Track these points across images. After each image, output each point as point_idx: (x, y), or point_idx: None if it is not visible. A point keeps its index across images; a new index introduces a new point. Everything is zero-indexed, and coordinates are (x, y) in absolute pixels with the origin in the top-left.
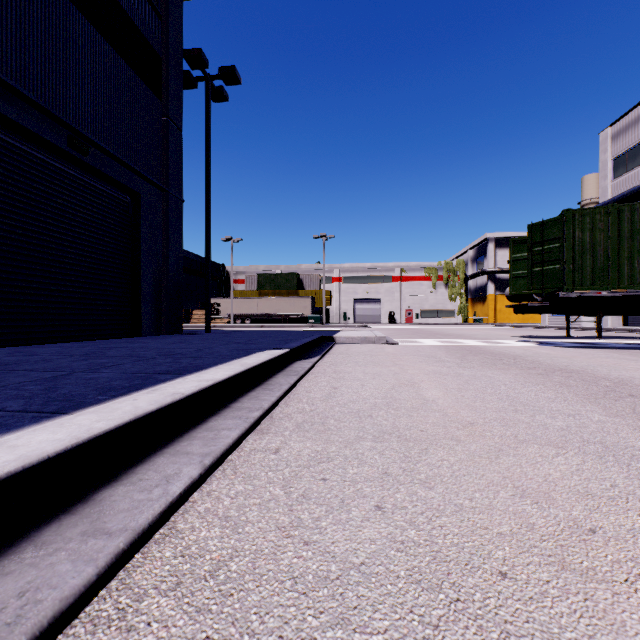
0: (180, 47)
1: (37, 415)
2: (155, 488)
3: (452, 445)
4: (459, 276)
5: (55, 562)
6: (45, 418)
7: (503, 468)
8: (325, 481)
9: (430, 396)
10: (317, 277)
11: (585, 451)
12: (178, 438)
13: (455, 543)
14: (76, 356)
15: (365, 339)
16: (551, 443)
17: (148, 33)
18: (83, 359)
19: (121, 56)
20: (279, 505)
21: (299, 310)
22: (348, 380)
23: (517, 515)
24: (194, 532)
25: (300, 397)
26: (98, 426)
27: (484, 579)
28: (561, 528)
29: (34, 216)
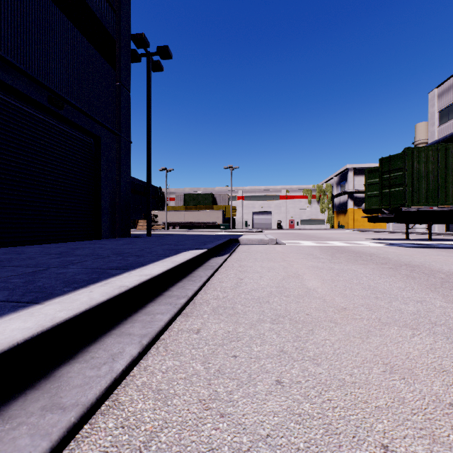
0: (129, 32)
1: (16, 304)
2: (103, 365)
3: (331, 327)
4: (327, 195)
5: (17, 436)
6: (21, 307)
7: (373, 347)
8: (235, 358)
9: (311, 286)
10: (226, 196)
11: (434, 332)
12: (123, 321)
13: (342, 416)
14: (52, 255)
15: (261, 241)
16: (407, 325)
17: (106, 22)
18: (57, 257)
19: (87, 39)
20: (200, 379)
21: (213, 219)
22: (250, 273)
23: (389, 390)
24: (132, 404)
25: (215, 286)
26: (60, 315)
27: (370, 452)
28: (426, 402)
29: (24, 153)
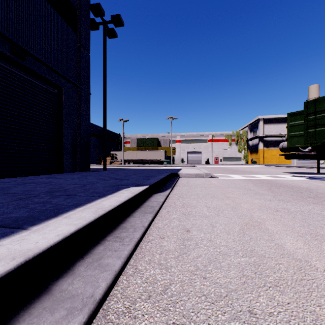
0: (88, 4)
1: None
2: None
3: None
4: (243, 139)
5: None
6: None
7: None
8: None
9: (294, 250)
10: (168, 140)
11: None
12: None
13: None
14: None
15: (197, 175)
16: None
17: None
18: None
19: (49, 3)
20: None
21: (158, 157)
22: (196, 217)
23: None
24: None
25: (152, 249)
26: None
27: None
28: None
29: None
